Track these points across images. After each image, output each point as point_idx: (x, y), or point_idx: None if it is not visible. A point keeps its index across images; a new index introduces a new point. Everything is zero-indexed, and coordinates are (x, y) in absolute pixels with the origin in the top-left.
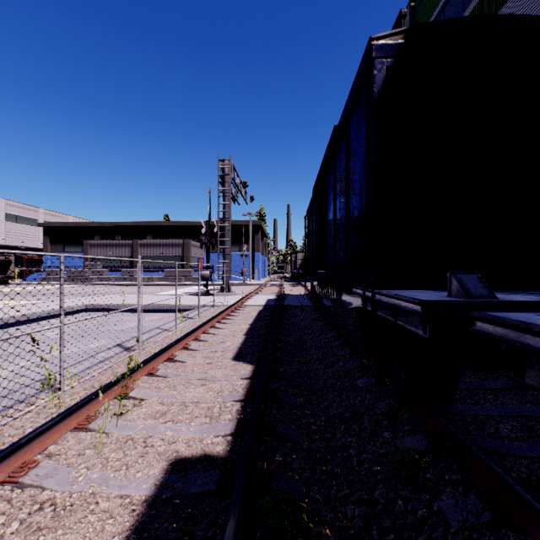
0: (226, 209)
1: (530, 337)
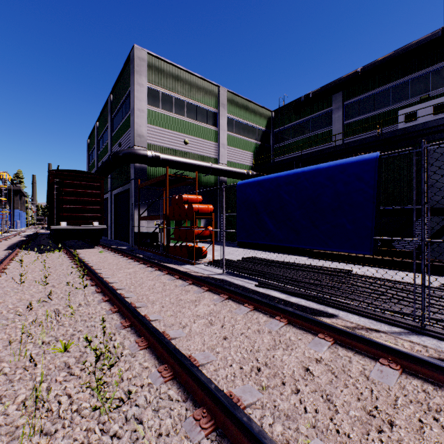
0: (4, 194)
1: None
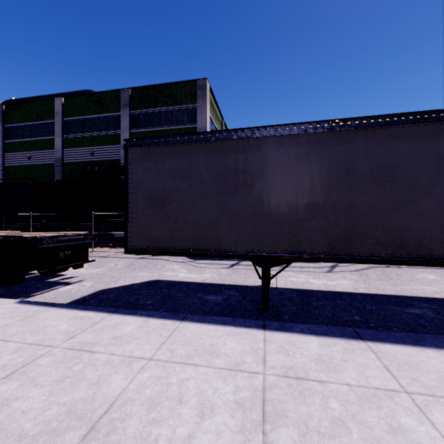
0: None
1: (52, 223)
